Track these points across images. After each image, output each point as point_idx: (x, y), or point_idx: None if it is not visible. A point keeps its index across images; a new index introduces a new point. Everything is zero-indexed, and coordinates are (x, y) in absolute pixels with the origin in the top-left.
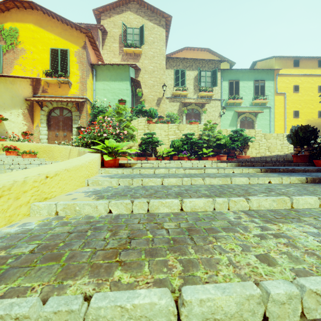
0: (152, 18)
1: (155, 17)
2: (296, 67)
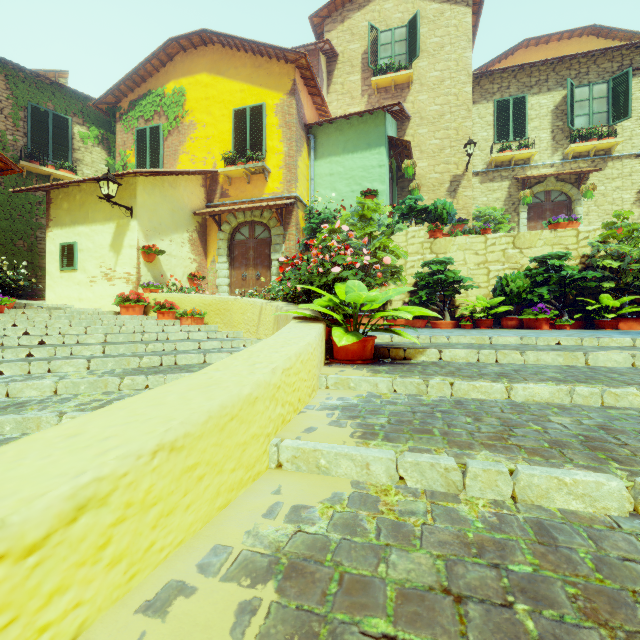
0: None
1: None
2: None
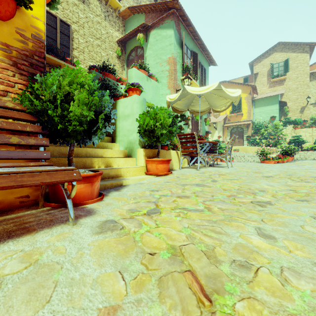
0: (295, 50)
1: (298, 48)
2: None
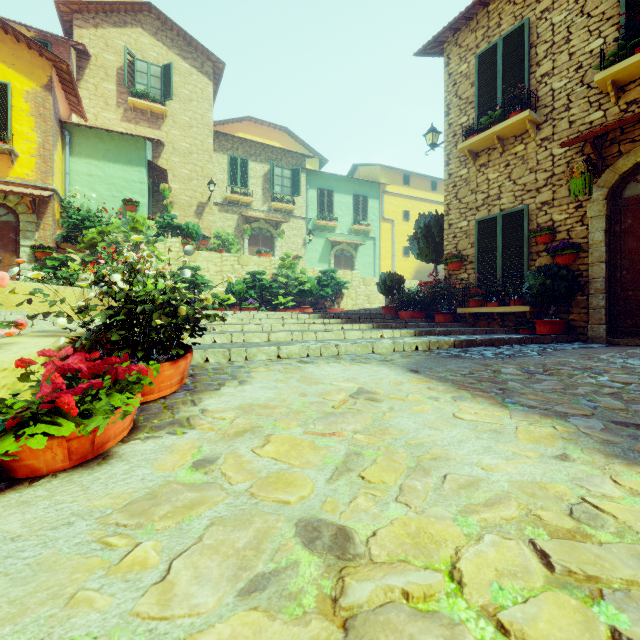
0: (187, 55)
1: (193, 54)
2: (406, 185)
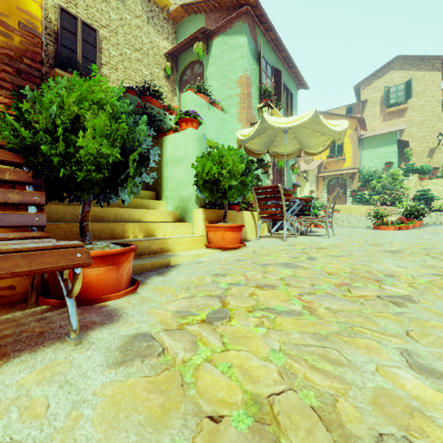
0: (421, 67)
1: (425, 64)
2: None
